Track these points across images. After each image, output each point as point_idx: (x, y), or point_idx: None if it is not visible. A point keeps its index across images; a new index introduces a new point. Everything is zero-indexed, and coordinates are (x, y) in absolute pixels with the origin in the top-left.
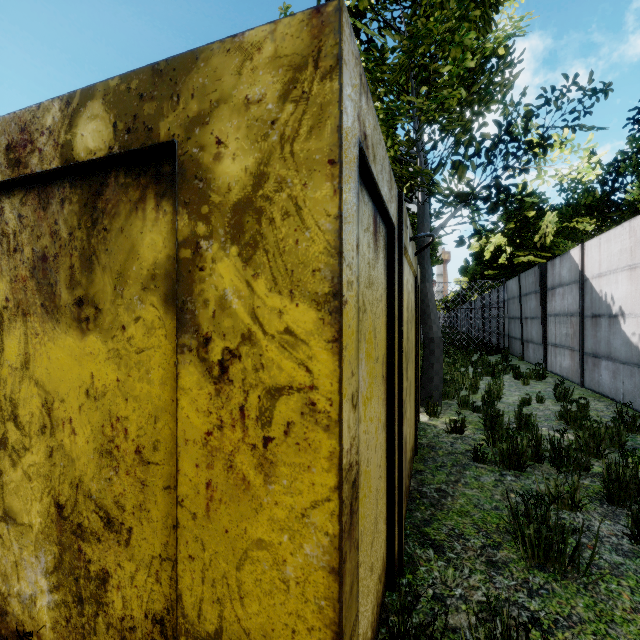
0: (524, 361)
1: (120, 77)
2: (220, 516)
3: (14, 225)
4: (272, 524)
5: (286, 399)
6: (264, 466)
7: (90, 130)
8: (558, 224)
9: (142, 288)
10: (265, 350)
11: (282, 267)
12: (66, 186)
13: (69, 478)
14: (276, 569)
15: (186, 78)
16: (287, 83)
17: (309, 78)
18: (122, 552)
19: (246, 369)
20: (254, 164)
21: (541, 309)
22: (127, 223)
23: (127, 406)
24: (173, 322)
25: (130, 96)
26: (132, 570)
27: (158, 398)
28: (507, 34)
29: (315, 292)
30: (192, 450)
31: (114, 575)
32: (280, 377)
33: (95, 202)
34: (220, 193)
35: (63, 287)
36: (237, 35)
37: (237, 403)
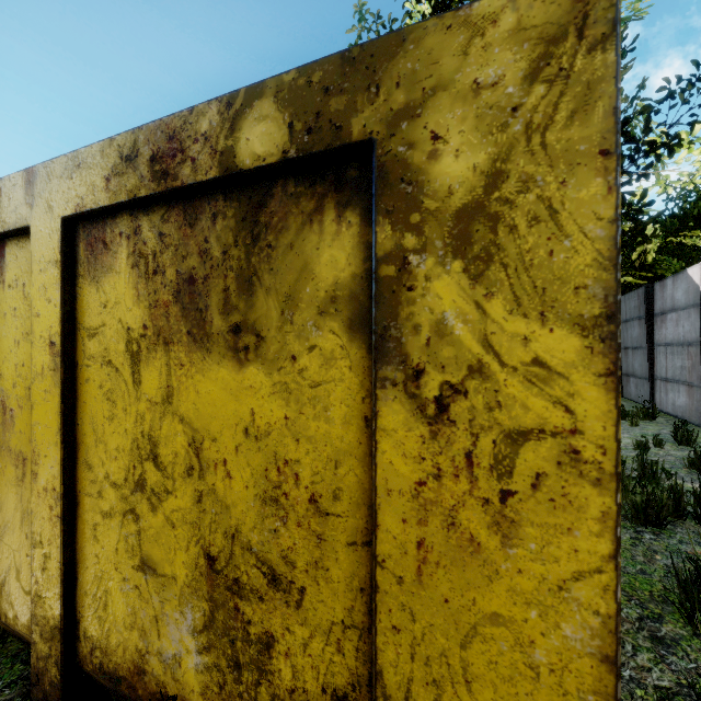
0: (623, 398)
1: (298, 70)
2: (437, 582)
3: (154, 245)
4: (513, 596)
5: (534, 445)
6: (501, 525)
7: (258, 133)
8: (660, 239)
9: (318, 312)
10: (503, 385)
11: (528, 284)
12: (219, 199)
13: (223, 527)
14: (519, 651)
15: (388, 64)
16: (536, 60)
17: (569, 51)
18: (292, 615)
19: (475, 408)
20: (486, 161)
21: (647, 338)
22: (298, 238)
23: (298, 448)
24: (360, 351)
25: (311, 91)
26: (305, 636)
27: (340, 439)
28: (623, 18)
29: (579, 314)
30: (397, 502)
31: (281, 640)
32: (525, 418)
33: (256, 216)
34: (437, 198)
35: (215, 312)
36: (461, 8)
37: (461, 448)
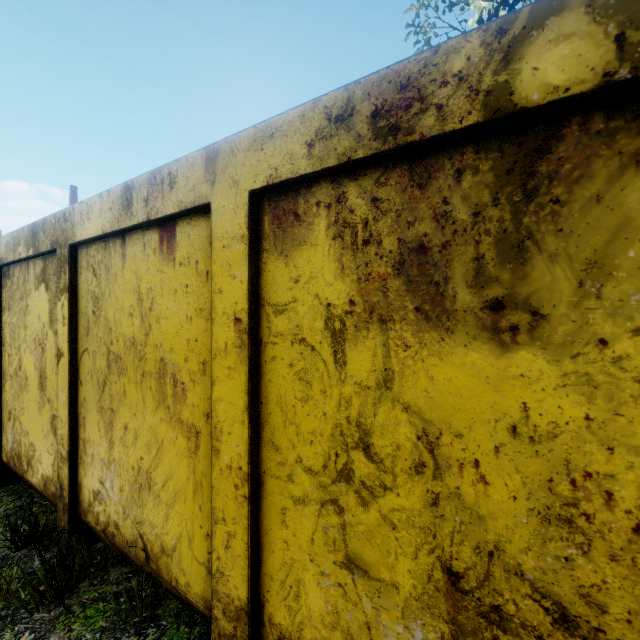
0: None
1: None
2: None
3: (364, 212)
4: None
5: None
6: None
7: (554, 58)
8: None
9: None
10: None
11: None
12: (466, 151)
13: (473, 540)
14: None
15: None
16: None
17: None
18: None
19: None
20: None
21: None
22: (611, 187)
23: (611, 459)
24: None
25: None
26: None
27: None
28: None
29: None
30: None
31: None
32: None
33: (531, 165)
34: None
35: (460, 285)
36: None
37: None
